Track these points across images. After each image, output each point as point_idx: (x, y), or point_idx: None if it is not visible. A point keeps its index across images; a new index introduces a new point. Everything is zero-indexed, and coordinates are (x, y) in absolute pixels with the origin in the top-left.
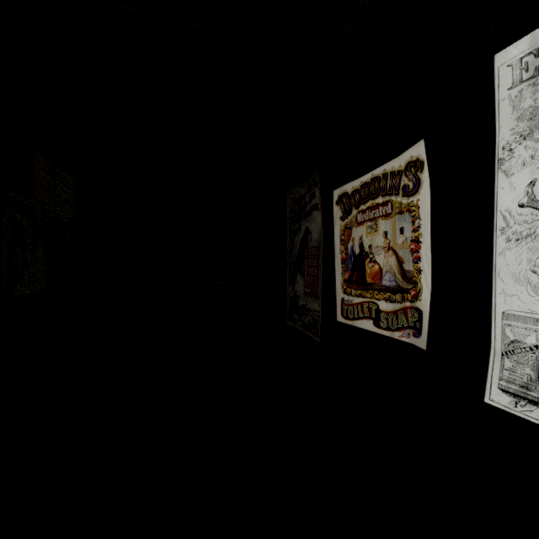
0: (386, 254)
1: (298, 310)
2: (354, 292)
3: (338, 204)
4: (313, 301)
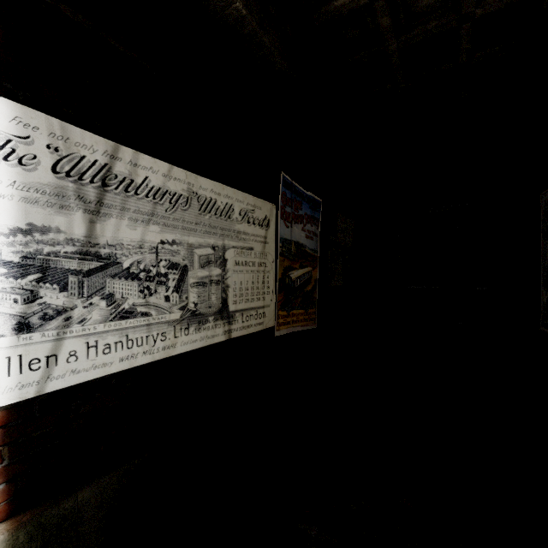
0: None
1: None
2: None
3: None
4: None
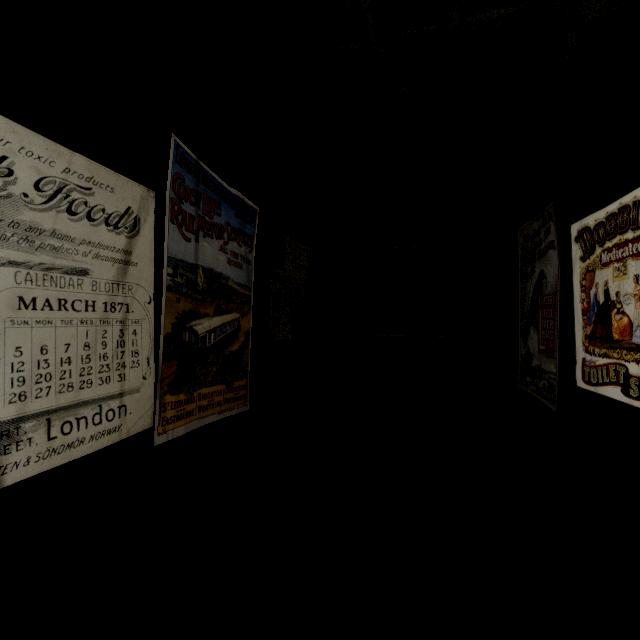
0: (636, 304)
1: (531, 371)
2: (597, 351)
3: (578, 241)
4: (548, 361)
